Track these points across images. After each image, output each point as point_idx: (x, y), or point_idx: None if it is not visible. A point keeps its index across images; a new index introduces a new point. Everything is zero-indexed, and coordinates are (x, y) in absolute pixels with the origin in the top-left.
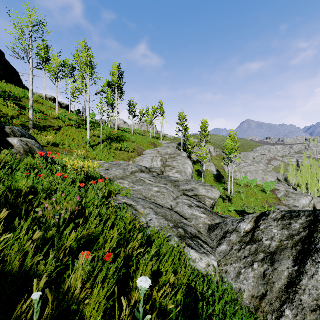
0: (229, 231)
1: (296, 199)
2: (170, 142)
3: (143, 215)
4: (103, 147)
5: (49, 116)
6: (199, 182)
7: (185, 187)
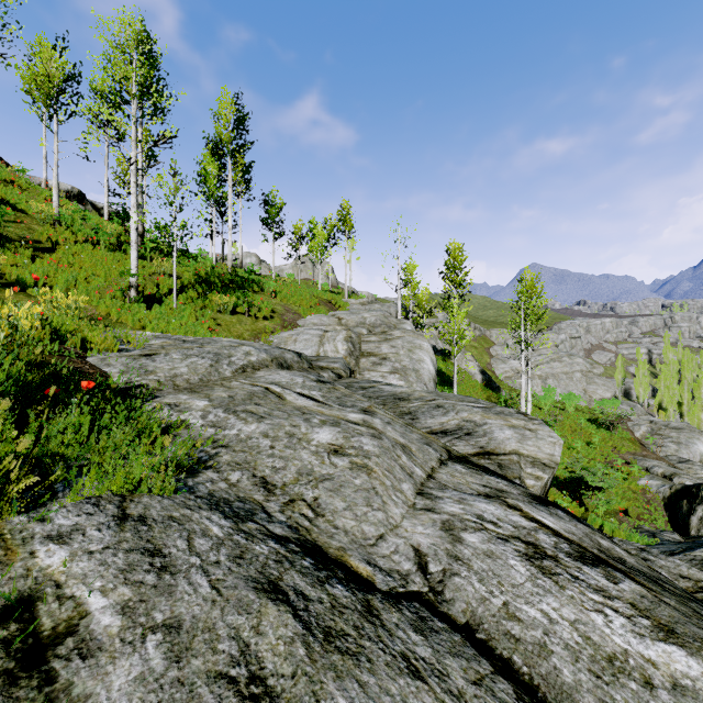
0: None
1: (681, 441)
2: (368, 301)
3: None
4: (183, 303)
5: (30, 217)
6: (474, 402)
7: (437, 421)
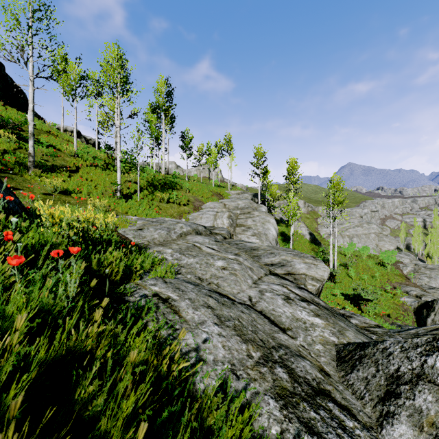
0: (404, 376)
1: (432, 276)
2: (241, 192)
3: (191, 327)
4: (142, 198)
5: (63, 152)
6: (291, 251)
7: (270, 260)
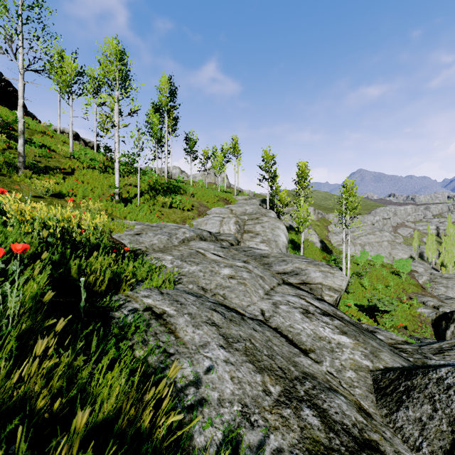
0: None
1: (449, 286)
2: (249, 197)
3: (190, 351)
4: (143, 202)
5: (58, 154)
6: (304, 259)
7: (282, 268)
